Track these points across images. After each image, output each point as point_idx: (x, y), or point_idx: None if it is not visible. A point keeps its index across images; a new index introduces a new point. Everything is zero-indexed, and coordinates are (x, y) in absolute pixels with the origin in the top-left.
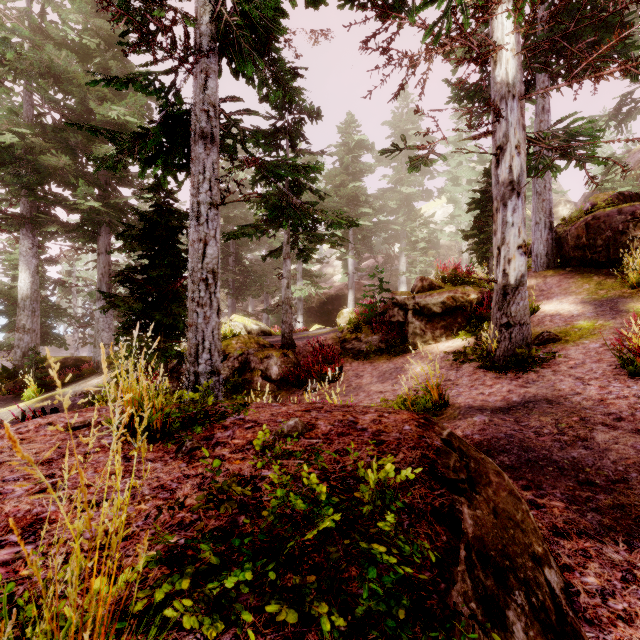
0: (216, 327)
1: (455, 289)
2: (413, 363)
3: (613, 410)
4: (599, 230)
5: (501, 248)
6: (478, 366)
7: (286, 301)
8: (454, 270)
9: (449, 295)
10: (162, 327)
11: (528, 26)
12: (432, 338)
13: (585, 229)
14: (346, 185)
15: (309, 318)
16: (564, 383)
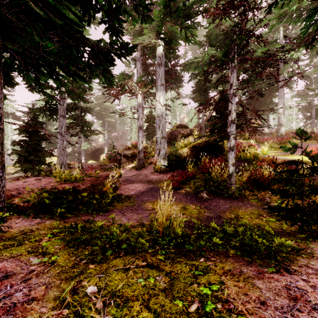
0: (66, 160)
1: (135, 149)
2: (121, 171)
3: (146, 174)
4: (172, 135)
5: (138, 141)
6: (134, 170)
7: (79, 152)
8: (135, 144)
9: (133, 151)
10: (33, 161)
11: (142, 93)
12: (128, 164)
13: (170, 134)
14: (104, 103)
15: (87, 158)
16: (144, 171)
